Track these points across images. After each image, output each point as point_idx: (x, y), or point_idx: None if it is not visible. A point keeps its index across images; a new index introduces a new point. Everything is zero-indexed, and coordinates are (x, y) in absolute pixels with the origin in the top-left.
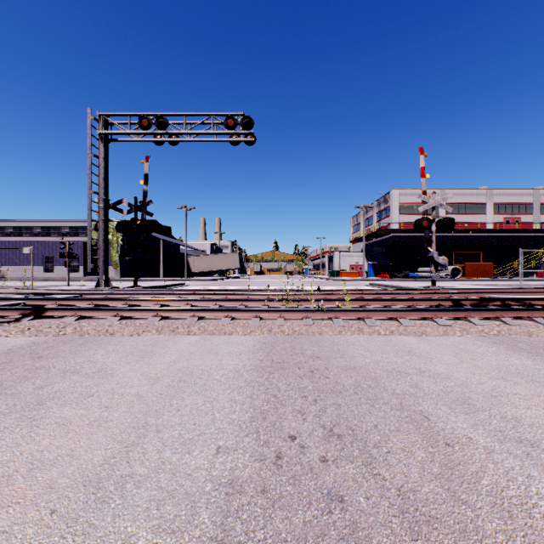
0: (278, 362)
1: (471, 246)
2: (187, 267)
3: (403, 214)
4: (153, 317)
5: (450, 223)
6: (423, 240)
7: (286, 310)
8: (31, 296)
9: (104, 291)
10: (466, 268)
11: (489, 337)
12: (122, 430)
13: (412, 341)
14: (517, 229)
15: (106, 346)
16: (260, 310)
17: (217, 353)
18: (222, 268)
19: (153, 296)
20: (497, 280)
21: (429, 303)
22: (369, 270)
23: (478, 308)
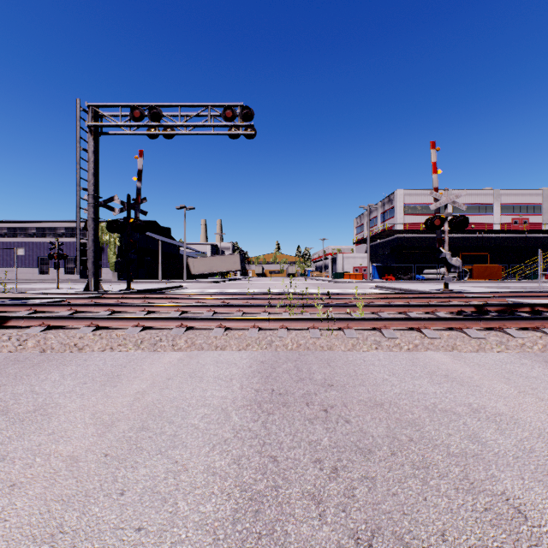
0: (279, 393)
1: (478, 248)
2: (187, 269)
3: (408, 215)
4: (133, 327)
5: (463, 221)
6: (429, 241)
7: (288, 319)
8: (9, 300)
9: (93, 294)
10: (473, 270)
11: (536, 354)
12: (12, 547)
13: (444, 359)
14: (525, 229)
15: (65, 367)
16: (259, 319)
17: (201, 378)
18: (222, 270)
19: (143, 300)
20: (506, 283)
21: (450, 310)
22: (373, 272)
23: (515, 317)
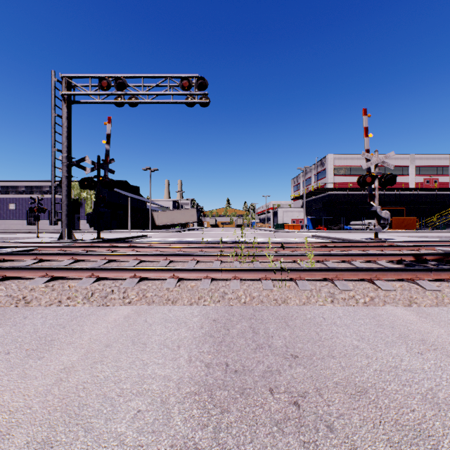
0: (235, 371)
1: (396, 203)
2: (152, 221)
3: (337, 175)
4: (87, 278)
5: (392, 179)
6: (355, 197)
7: (241, 270)
8: None
9: (65, 243)
10: (393, 221)
11: None
12: None
13: (409, 316)
14: (436, 188)
15: None
16: (211, 270)
17: (144, 344)
18: (182, 221)
19: (108, 249)
20: (421, 232)
21: (390, 258)
22: (308, 223)
23: None
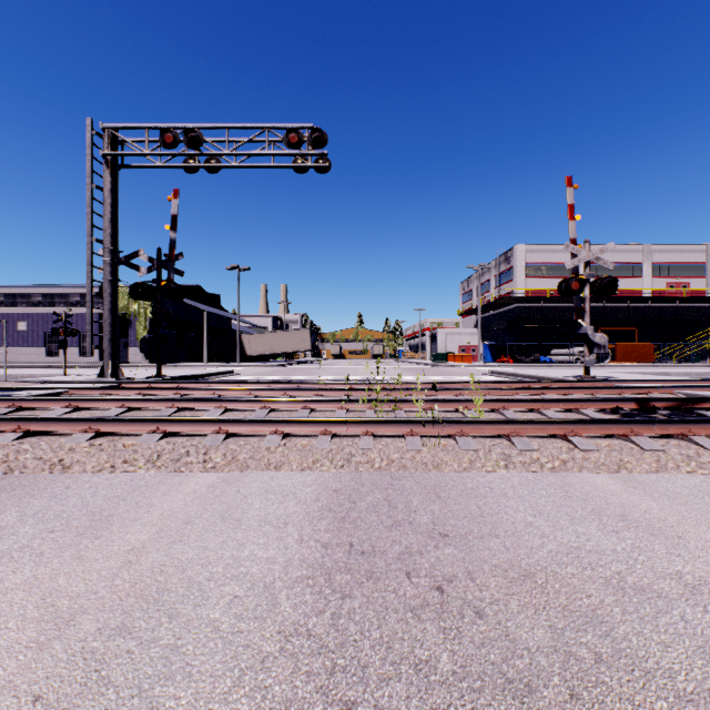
0: (361, 552)
1: (622, 321)
2: (240, 348)
3: (531, 277)
4: (149, 434)
5: (610, 284)
6: (558, 312)
7: (375, 421)
8: None
9: (108, 383)
10: (617, 350)
11: None
12: None
13: (612, 486)
14: (685, 297)
15: (31, 500)
16: (332, 421)
17: (238, 521)
18: (287, 350)
19: (175, 392)
20: (661, 367)
21: (601, 406)
22: (485, 353)
23: (704, 419)
